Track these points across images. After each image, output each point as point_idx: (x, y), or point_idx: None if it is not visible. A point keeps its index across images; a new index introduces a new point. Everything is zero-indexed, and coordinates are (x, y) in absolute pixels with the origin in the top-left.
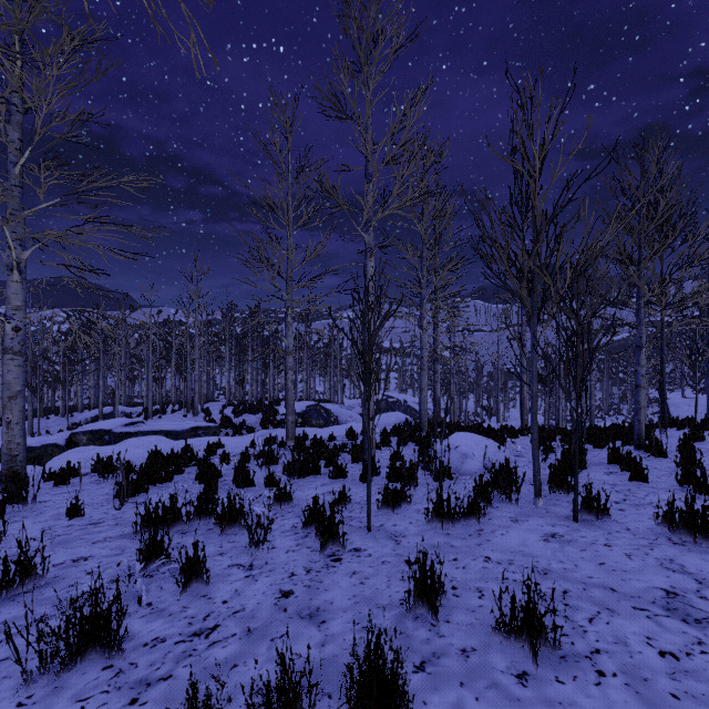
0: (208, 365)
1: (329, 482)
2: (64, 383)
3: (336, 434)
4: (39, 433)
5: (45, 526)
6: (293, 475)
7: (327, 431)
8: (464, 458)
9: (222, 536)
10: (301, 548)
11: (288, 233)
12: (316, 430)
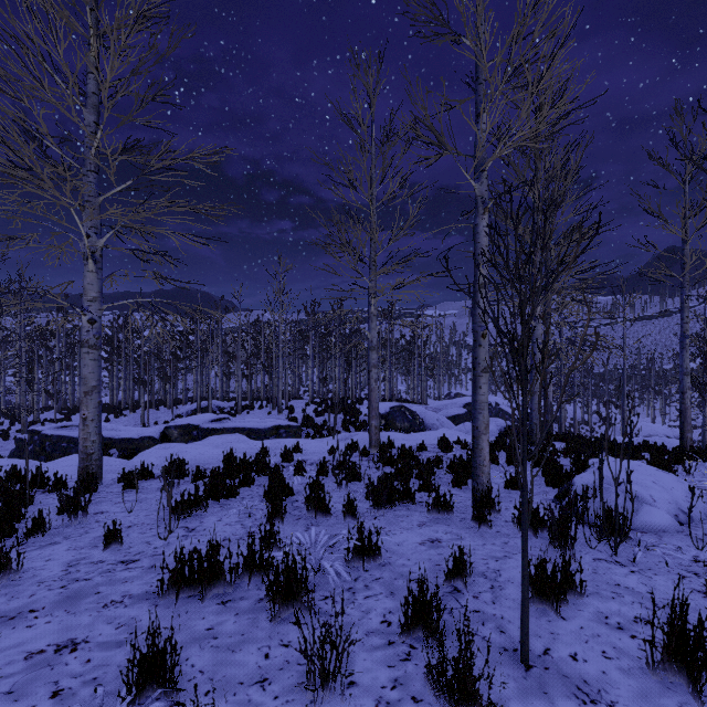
0: (294, 362)
1: (428, 520)
2: (170, 378)
3: (425, 442)
4: (148, 423)
5: (74, 559)
6: (379, 506)
7: (414, 438)
8: (636, 502)
9: (273, 624)
10: (402, 700)
11: (371, 211)
12: (402, 436)
